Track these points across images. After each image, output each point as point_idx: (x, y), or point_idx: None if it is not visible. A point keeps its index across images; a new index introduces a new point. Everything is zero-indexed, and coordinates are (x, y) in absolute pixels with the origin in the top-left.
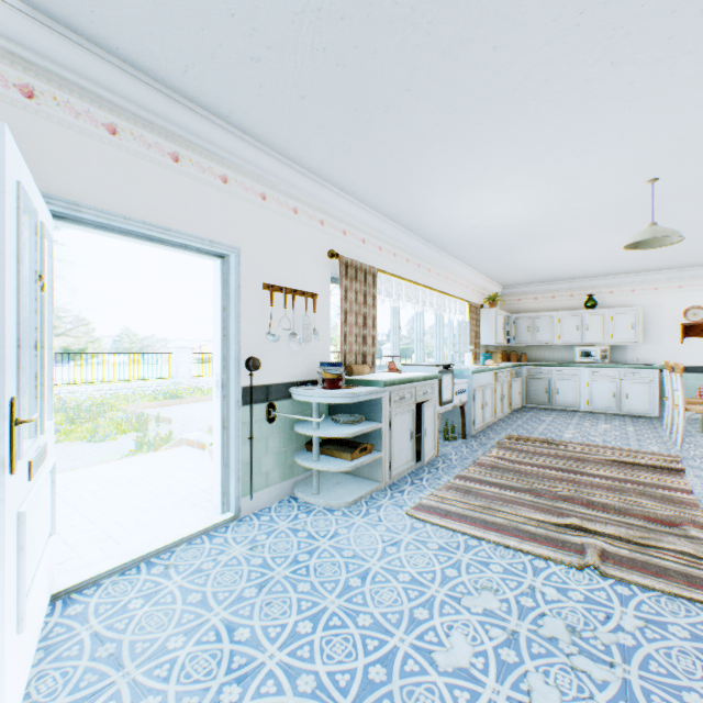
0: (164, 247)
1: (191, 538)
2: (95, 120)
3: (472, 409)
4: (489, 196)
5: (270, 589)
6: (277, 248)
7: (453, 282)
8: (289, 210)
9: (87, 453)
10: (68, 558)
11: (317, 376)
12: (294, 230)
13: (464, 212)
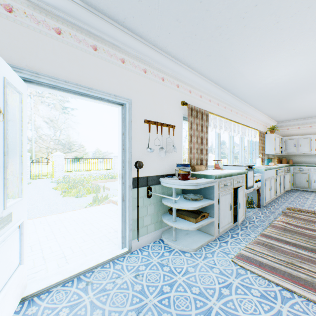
0: (89, 99)
1: (103, 263)
2: (48, 25)
3: (264, 190)
4: (282, 60)
5: (144, 315)
6: (152, 100)
7: (249, 120)
8: (159, 78)
9: (74, 202)
10: (41, 269)
11: (175, 171)
12: (162, 90)
13: (262, 74)
